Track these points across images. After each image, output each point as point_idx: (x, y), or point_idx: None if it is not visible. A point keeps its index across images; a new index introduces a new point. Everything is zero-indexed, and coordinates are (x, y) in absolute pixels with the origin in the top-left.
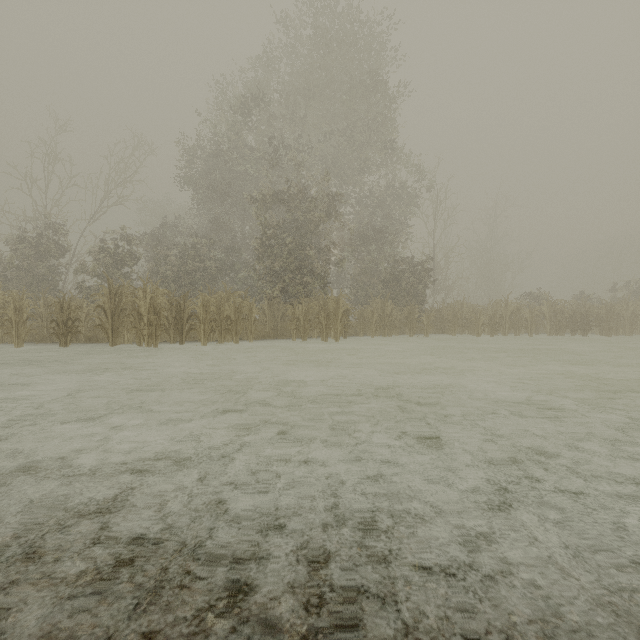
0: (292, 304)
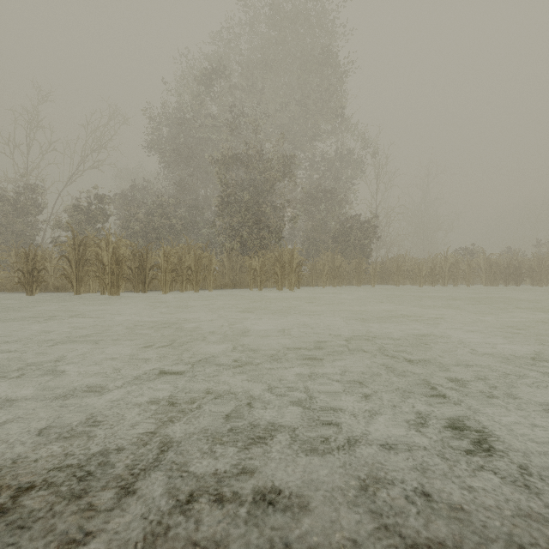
0: (249, 256)
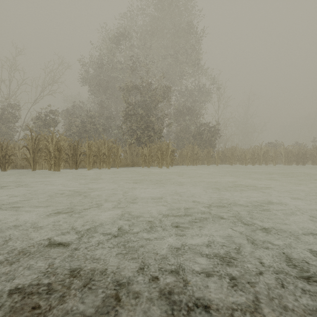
0: (142, 147)
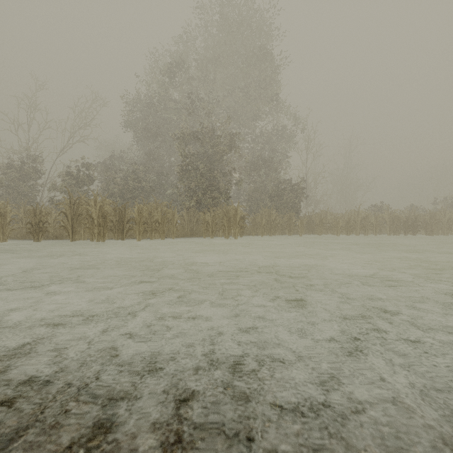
0: (204, 212)
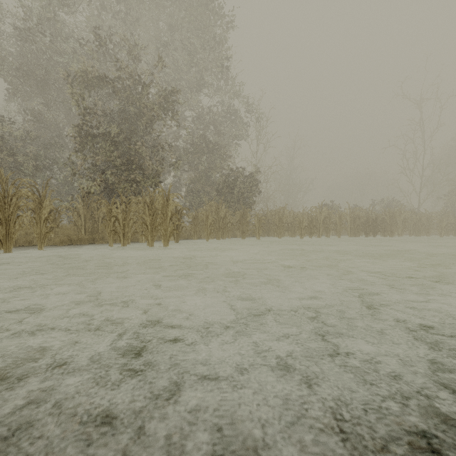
0: (114, 202)
